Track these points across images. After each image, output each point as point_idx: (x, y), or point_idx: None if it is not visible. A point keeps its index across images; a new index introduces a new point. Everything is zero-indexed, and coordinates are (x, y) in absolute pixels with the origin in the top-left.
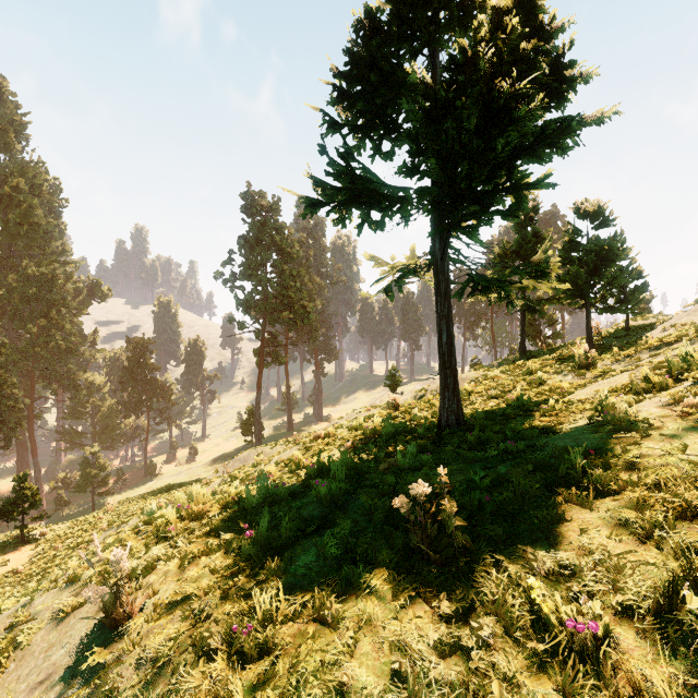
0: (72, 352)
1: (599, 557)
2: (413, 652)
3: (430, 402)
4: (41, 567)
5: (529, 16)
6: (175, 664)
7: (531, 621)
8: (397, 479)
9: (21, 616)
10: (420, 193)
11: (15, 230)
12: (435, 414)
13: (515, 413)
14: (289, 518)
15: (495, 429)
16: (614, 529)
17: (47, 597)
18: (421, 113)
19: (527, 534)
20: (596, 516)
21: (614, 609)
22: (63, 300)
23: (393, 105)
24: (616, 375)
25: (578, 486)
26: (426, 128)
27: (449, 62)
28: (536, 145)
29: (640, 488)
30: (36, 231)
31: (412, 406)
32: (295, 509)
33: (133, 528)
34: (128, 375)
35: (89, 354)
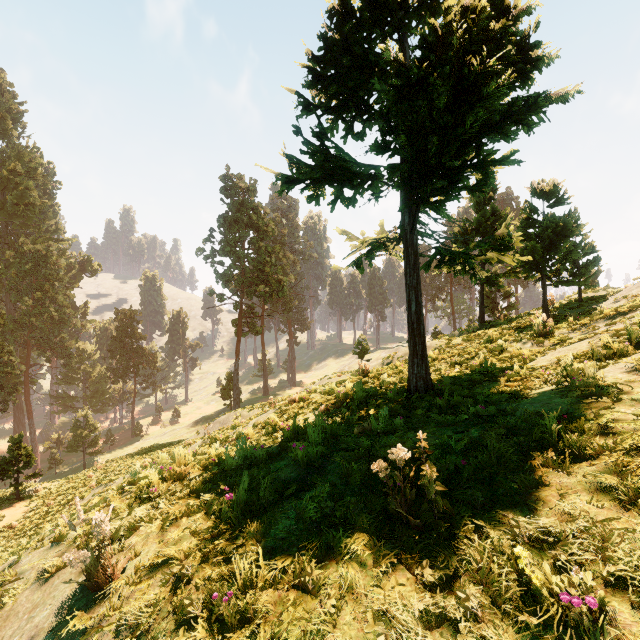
0: (65, 323)
1: (583, 524)
2: (398, 623)
3: (397, 369)
4: (34, 523)
5: (495, 1)
6: (154, 633)
7: (521, 592)
8: (372, 442)
9: (7, 576)
10: (390, 170)
11: (12, 210)
12: (403, 380)
13: (480, 379)
14: (268, 481)
15: (463, 393)
16: (594, 494)
17: (33, 556)
18: (394, 91)
19: (505, 499)
20: (574, 481)
21: (605, 579)
22: (57, 274)
23: (364, 87)
24: (575, 343)
25: (553, 451)
26: (398, 105)
27: (421, 42)
28: (503, 122)
29: (618, 452)
30: (32, 211)
31: (381, 372)
32: (272, 471)
33: (118, 488)
34: (116, 344)
35: (81, 325)
